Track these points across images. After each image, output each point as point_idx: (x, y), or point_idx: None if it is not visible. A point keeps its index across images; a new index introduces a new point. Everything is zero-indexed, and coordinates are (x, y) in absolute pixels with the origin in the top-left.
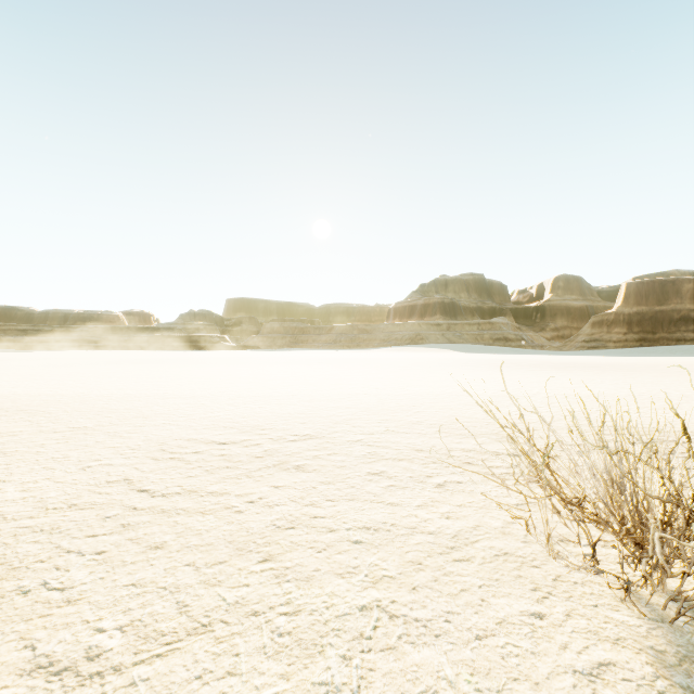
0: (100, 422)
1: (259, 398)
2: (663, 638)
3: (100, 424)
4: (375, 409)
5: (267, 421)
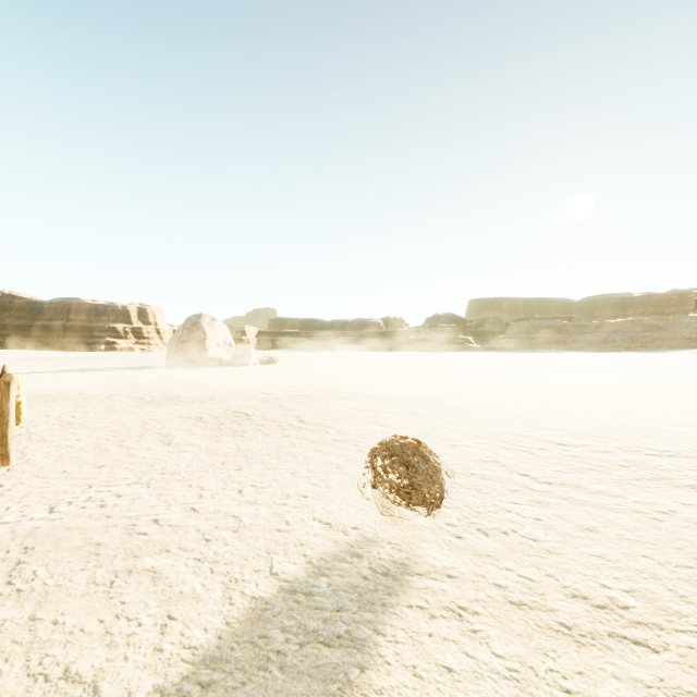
0: (425, 409)
1: (557, 402)
2: None
3: (427, 411)
4: None
5: (592, 428)
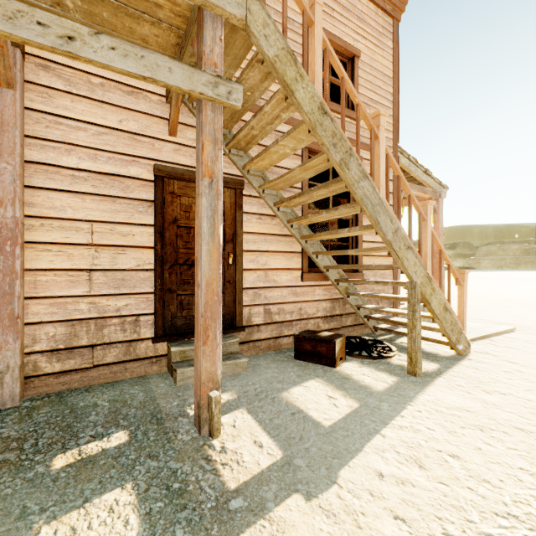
0: None
1: (489, 292)
2: None
3: None
4: None
5: (496, 296)
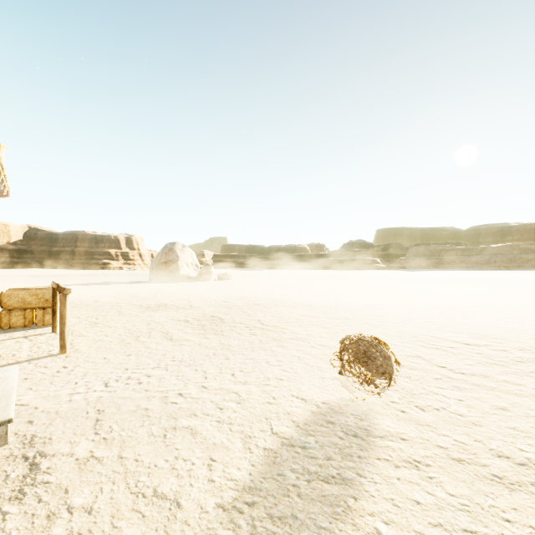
0: (353, 316)
1: (456, 311)
2: None
3: (355, 317)
4: None
5: (489, 331)
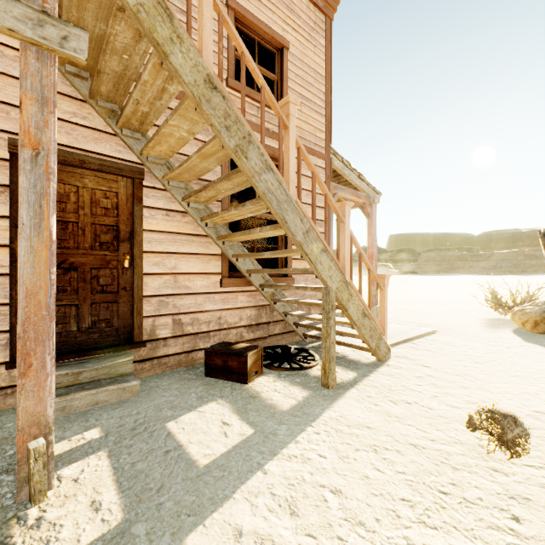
0: None
1: (424, 294)
2: (499, 316)
3: None
4: (482, 300)
5: (429, 299)
